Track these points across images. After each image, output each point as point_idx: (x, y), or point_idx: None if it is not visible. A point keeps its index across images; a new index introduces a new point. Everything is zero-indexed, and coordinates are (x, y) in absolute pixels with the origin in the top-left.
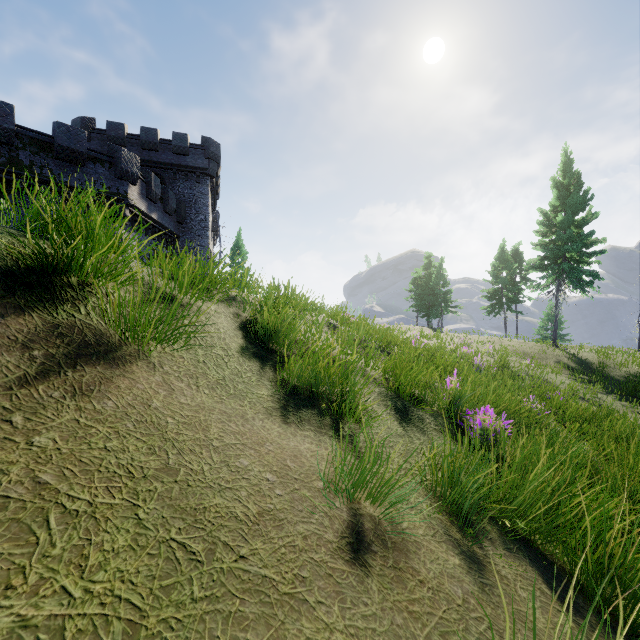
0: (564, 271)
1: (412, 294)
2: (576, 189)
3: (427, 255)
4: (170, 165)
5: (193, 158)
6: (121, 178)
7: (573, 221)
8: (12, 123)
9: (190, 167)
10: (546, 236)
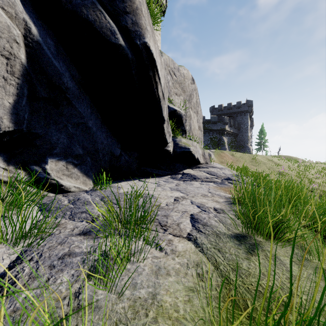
0: None
1: None
2: None
3: None
4: (235, 112)
5: (243, 108)
6: (224, 124)
7: None
8: (204, 120)
9: (242, 111)
10: None
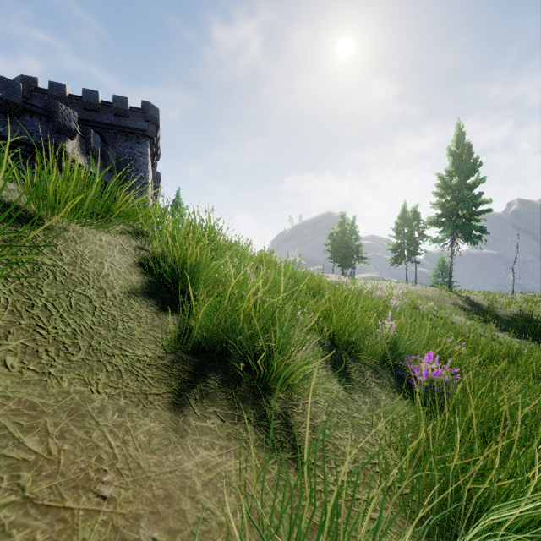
0: (458, 227)
1: (329, 247)
2: (468, 157)
3: (341, 214)
4: (111, 125)
5: (133, 120)
6: (58, 132)
7: (465, 184)
8: None
9: (130, 128)
10: (443, 197)
